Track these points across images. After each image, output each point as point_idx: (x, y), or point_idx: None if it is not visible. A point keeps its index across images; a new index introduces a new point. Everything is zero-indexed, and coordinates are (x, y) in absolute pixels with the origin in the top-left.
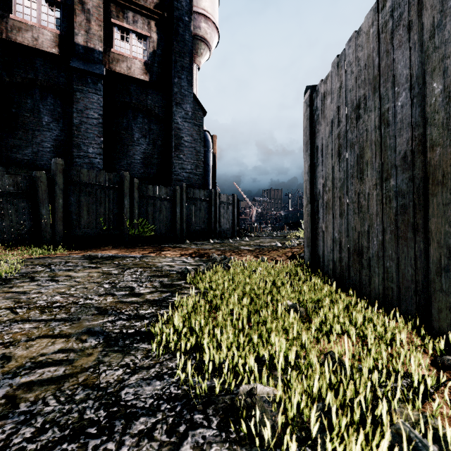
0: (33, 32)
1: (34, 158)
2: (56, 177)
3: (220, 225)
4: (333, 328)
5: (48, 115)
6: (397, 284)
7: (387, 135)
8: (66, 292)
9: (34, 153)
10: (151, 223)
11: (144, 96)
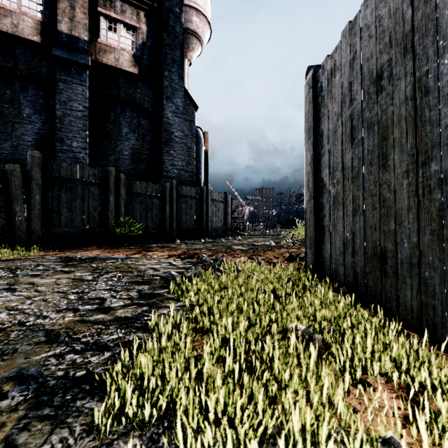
0: (12, 18)
1: (14, 153)
2: (32, 171)
3: (212, 223)
4: (369, 371)
5: (30, 106)
6: (442, 301)
7: (425, 106)
8: (18, 306)
9: (13, 147)
10: (139, 221)
11: (133, 89)
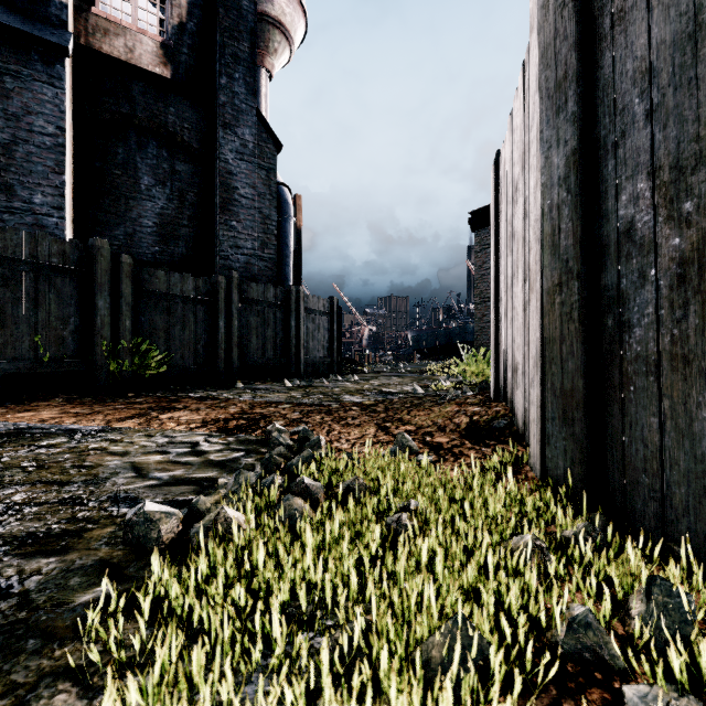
0: None
1: None
2: None
3: (306, 352)
4: None
5: None
6: None
7: None
8: None
9: None
10: (164, 347)
11: (161, 106)
